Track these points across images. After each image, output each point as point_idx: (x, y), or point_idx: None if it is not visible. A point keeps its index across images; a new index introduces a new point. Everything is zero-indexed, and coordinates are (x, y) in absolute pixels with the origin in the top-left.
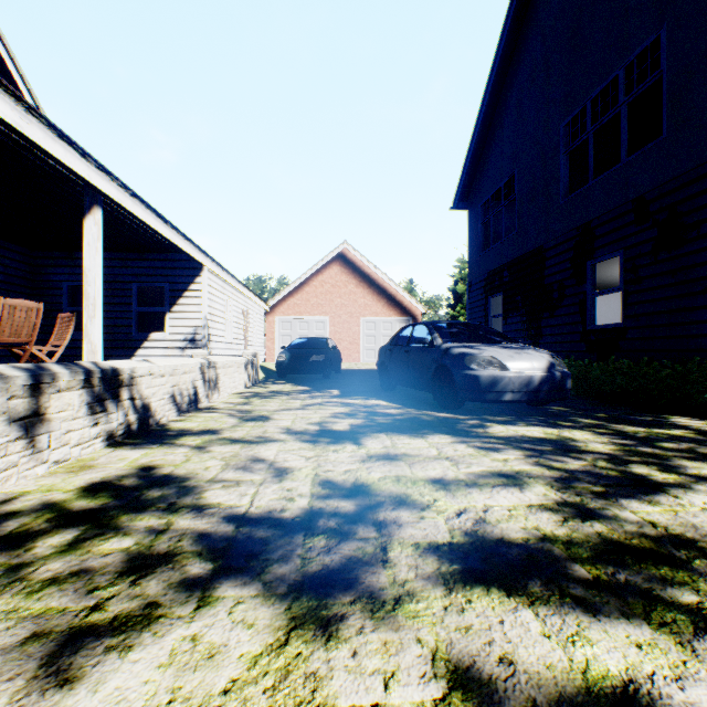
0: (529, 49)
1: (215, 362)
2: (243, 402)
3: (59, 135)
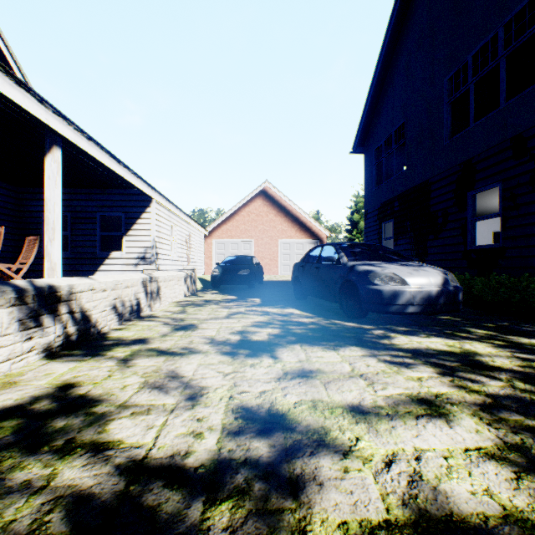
0: (416, 19)
1: (157, 277)
2: (179, 311)
3: (16, 82)
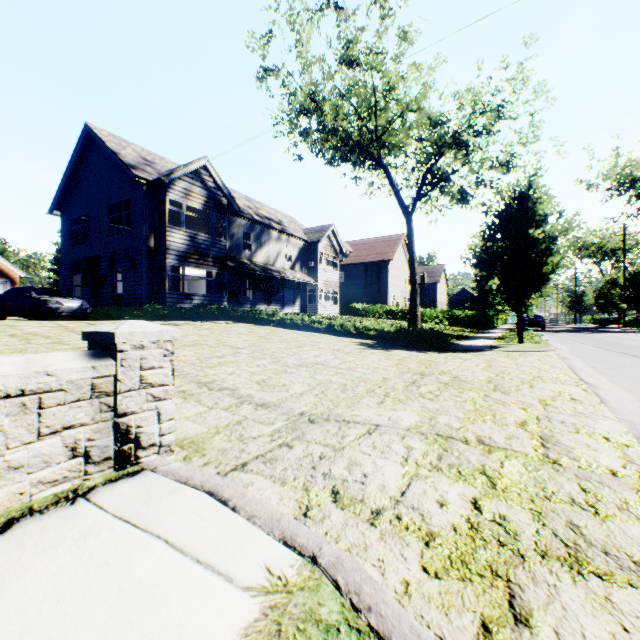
0: (94, 157)
1: None
2: None
3: None
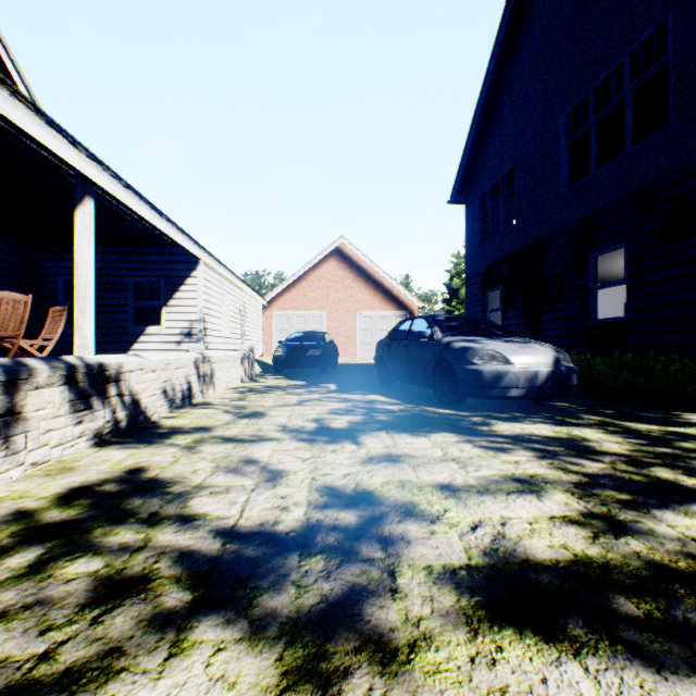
0: (528, 40)
1: (210, 357)
2: (238, 397)
3: (47, 121)
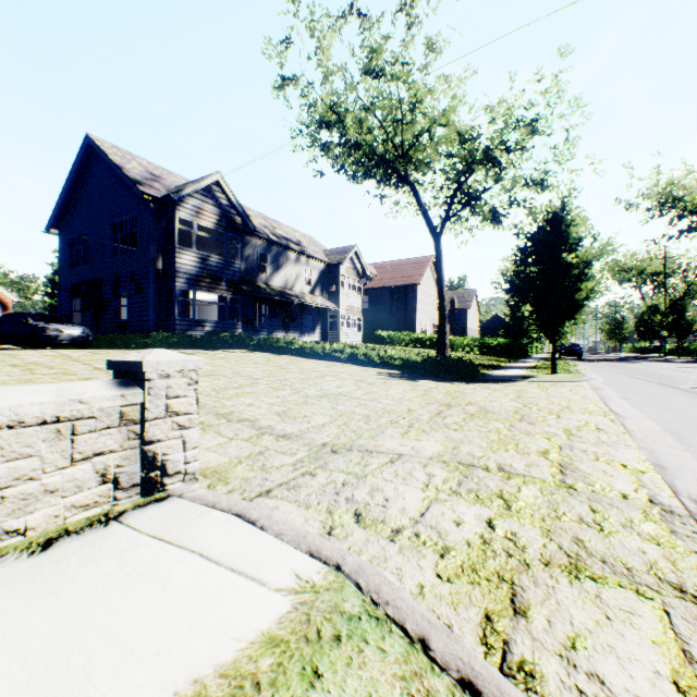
0: (96, 172)
1: None
2: None
3: None
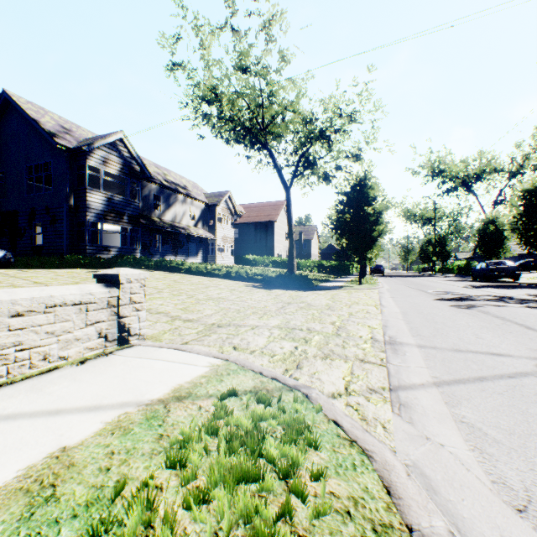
0: (12, 121)
1: None
2: None
3: None
